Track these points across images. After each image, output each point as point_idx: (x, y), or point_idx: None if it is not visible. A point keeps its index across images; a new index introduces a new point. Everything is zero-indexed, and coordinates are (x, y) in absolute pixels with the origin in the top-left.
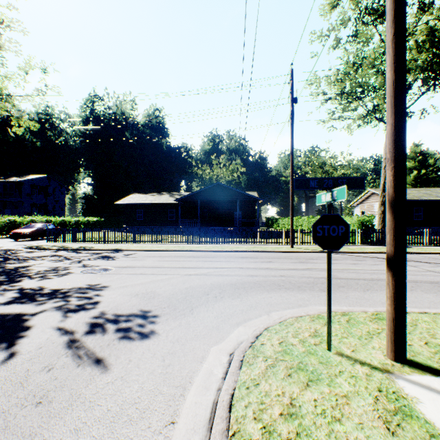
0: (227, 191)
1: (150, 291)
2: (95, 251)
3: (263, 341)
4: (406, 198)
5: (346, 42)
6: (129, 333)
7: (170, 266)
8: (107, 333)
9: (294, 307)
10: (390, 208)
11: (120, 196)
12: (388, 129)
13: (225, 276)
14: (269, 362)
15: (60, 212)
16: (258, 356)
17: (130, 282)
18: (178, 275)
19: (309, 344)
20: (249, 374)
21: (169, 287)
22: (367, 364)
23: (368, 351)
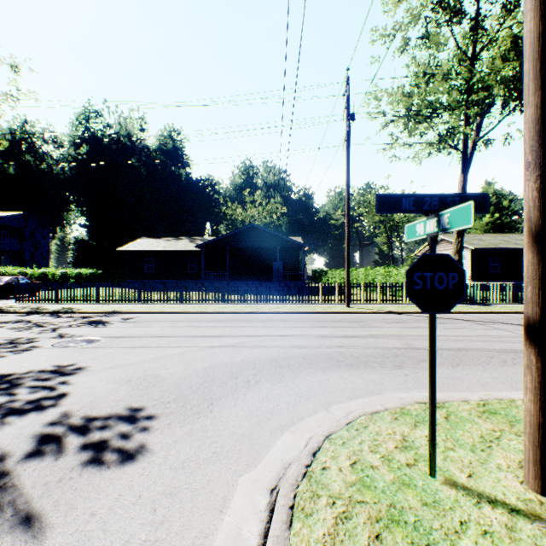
0: (264, 235)
1: (151, 374)
2: (82, 315)
3: (325, 462)
4: (481, 245)
5: (415, 46)
6: (103, 452)
7: (185, 334)
8: (64, 454)
9: (364, 395)
10: (533, 243)
11: (125, 242)
12: (528, 114)
13: (261, 347)
14: (339, 508)
15: (42, 261)
16: (320, 495)
17: (123, 360)
18: (195, 348)
19: (398, 466)
20: (306, 539)
21: (180, 367)
22: (501, 504)
23: (494, 475)
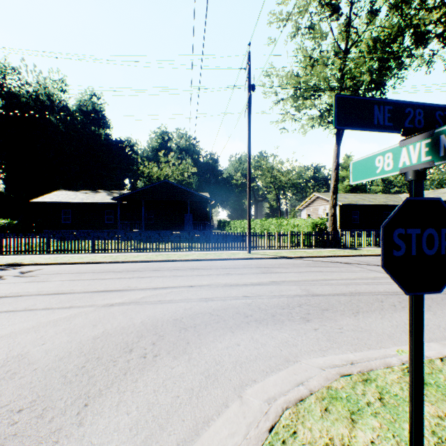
0: (176, 190)
1: (17, 354)
2: None
3: None
4: (346, 202)
5: (303, 34)
6: None
7: (84, 289)
8: None
9: (280, 367)
10: None
11: (44, 194)
12: None
13: (167, 303)
14: None
15: None
16: None
17: None
18: (91, 307)
19: None
20: None
21: (61, 339)
22: None
23: None
